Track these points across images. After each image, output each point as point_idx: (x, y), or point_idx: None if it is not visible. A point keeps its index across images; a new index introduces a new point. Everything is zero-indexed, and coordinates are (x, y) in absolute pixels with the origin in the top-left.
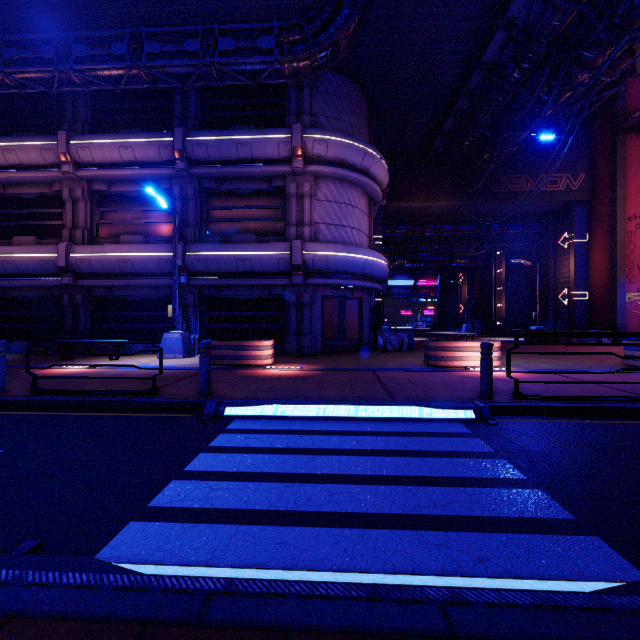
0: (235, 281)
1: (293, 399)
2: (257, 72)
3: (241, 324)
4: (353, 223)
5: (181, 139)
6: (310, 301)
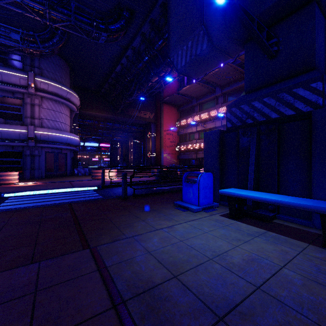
0: None
1: (35, 190)
2: (8, 46)
3: None
4: (62, 120)
5: None
6: (39, 154)
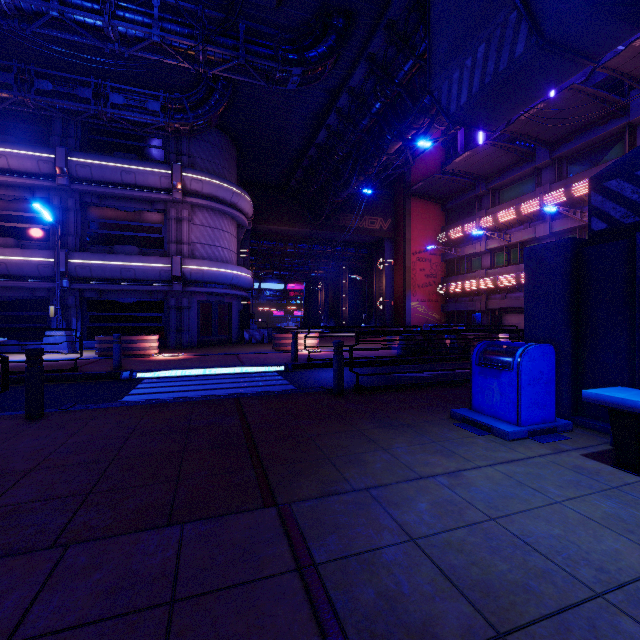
0: (119, 287)
1: (182, 368)
2: (144, 124)
3: (123, 323)
4: (224, 244)
5: (64, 158)
6: (188, 305)
